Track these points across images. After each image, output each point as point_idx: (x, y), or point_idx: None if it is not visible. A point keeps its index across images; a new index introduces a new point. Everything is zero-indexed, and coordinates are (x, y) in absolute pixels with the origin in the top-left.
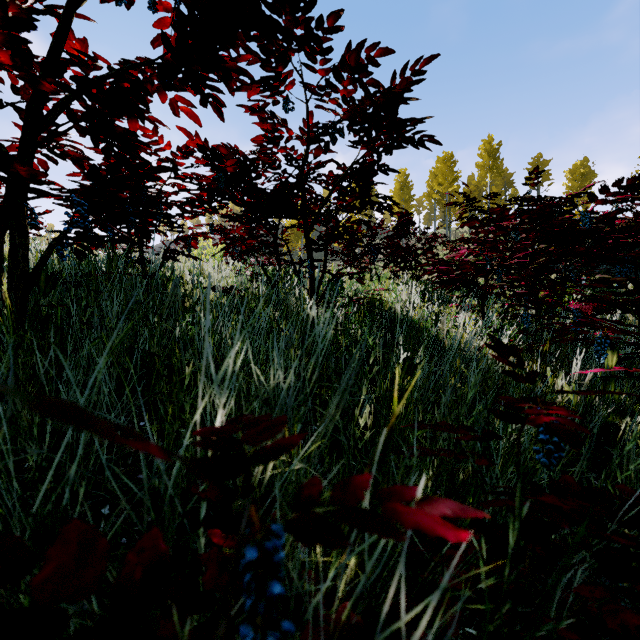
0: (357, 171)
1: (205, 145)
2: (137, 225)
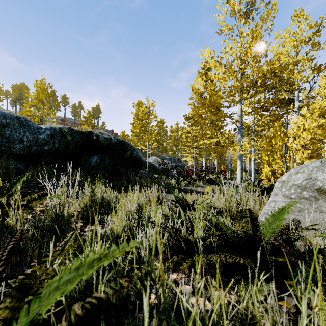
0: None
1: None
2: None
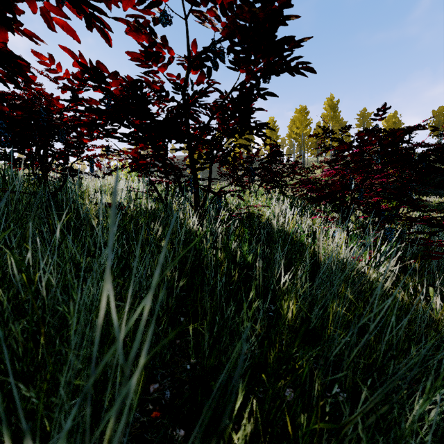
0: (237, 96)
1: (91, 67)
2: (36, 146)
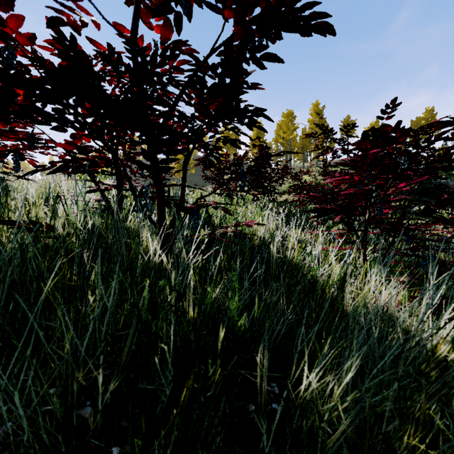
0: (221, 61)
1: None
2: None
